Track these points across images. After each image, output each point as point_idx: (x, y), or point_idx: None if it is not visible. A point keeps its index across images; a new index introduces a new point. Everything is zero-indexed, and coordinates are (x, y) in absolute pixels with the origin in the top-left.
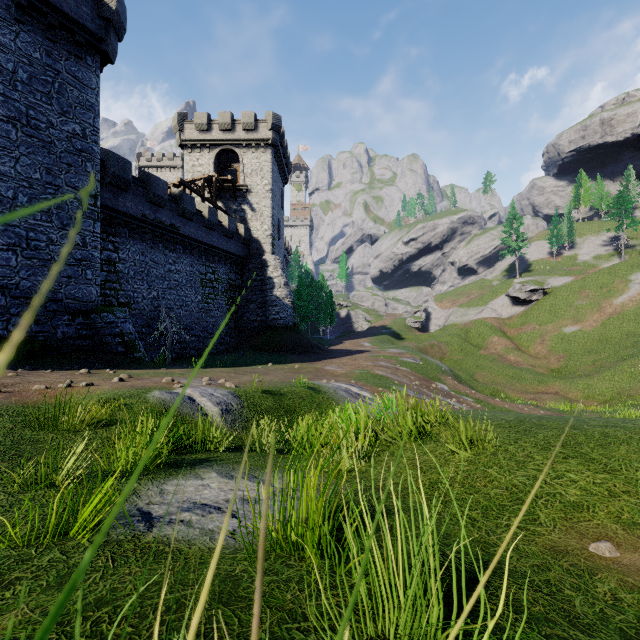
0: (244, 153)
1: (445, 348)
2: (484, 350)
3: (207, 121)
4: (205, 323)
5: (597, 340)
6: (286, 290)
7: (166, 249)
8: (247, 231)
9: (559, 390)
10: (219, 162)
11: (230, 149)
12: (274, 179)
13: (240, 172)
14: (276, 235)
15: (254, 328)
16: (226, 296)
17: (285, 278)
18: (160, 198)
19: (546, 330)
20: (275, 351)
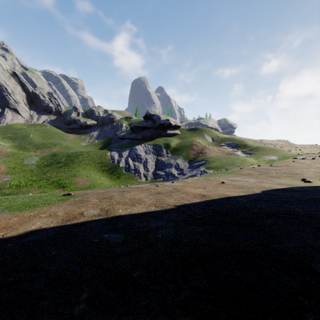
0: None
1: None
2: None
3: None
4: None
5: None
6: None
7: None
8: None
9: None
10: None
11: None
12: None
13: None
14: None
15: None
16: None
17: None
18: None
19: None
20: None
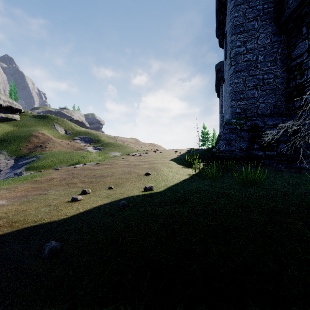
0: None
1: None
2: None
3: None
4: None
5: None
6: None
7: None
8: None
9: None
10: None
11: None
12: None
13: None
14: None
15: None
16: None
17: None
18: None
19: None
20: None
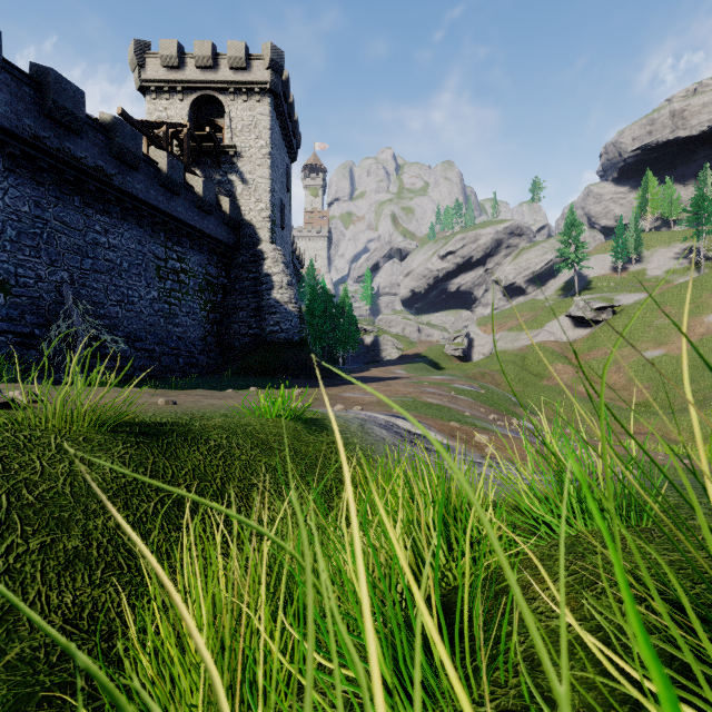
0: (232, 102)
1: (499, 377)
2: (547, 380)
3: (178, 53)
4: (165, 333)
5: (690, 366)
6: (290, 292)
7: (89, 207)
8: (234, 208)
9: (657, 429)
10: (197, 116)
11: (212, 96)
12: (274, 142)
13: (226, 128)
14: (278, 221)
15: (244, 345)
16: (202, 298)
17: (289, 276)
18: (69, 114)
19: (621, 355)
20: (271, 375)
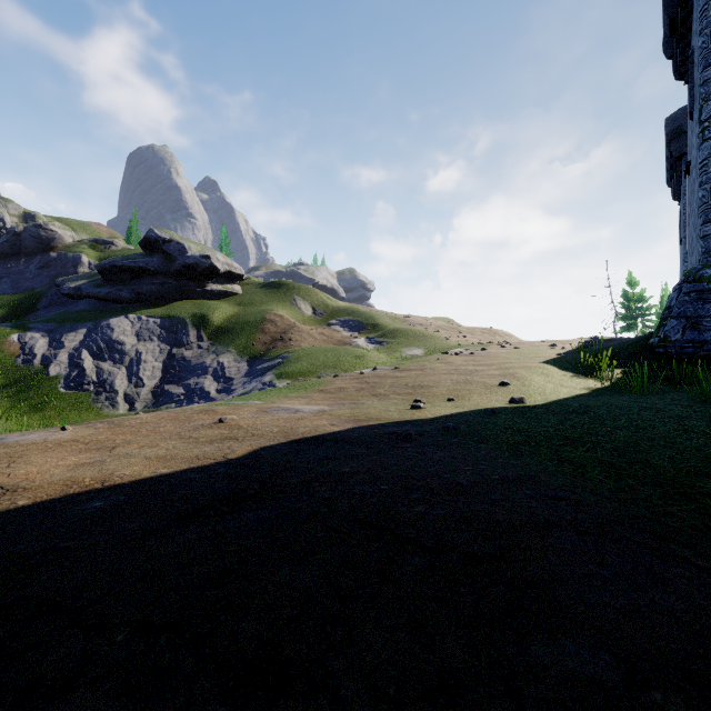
0: None
1: None
2: None
3: None
4: None
5: None
6: None
7: None
8: None
9: None
10: None
11: None
12: None
13: None
14: None
15: None
16: None
17: None
18: None
19: None
20: None
